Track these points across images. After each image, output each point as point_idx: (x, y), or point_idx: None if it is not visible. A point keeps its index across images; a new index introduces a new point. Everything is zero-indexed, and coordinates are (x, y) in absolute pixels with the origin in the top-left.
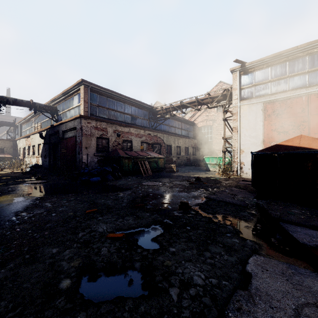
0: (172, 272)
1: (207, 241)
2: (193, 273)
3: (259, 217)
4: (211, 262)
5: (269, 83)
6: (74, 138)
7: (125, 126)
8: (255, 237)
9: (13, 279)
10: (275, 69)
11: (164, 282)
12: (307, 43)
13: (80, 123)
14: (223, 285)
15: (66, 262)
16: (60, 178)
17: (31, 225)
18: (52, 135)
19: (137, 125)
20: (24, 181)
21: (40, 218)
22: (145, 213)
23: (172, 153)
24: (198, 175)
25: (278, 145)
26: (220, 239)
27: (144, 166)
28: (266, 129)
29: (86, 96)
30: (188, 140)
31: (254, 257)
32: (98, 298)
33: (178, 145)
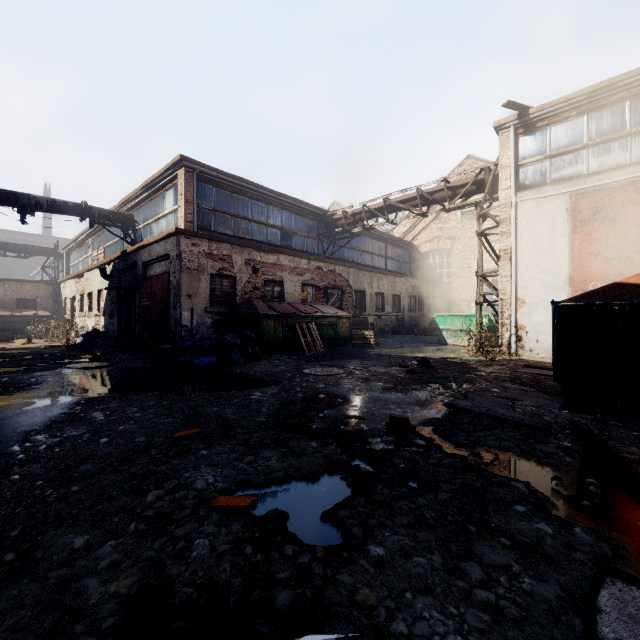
0: (380, 630)
1: (467, 526)
2: (440, 639)
3: (586, 458)
4: (489, 600)
5: (583, 150)
6: (165, 276)
7: (270, 252)
8: (592, 518)
9: None
10: (598, 118)
11: None
12: None
13: (178, 245)
14: None
15: (99, 579)
16: (138, 358)
17: (48, 466)
18: (125, 272)
19: (295, 250)
20: (66, 363)
21: (73, 450)
22: (307, 441)
23: (367, 308)
24: (421, 353)
25: (618, 285)
26: (501, 521)
27: (309, 333)
28: (577, 253)
29: (190, 190)
30: (400, 281)
31: (611, 589)
32: None
33: (378, 291)
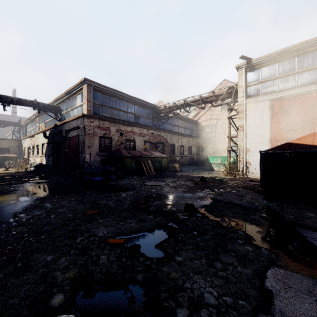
0: (179, 287)
1: (217, 248)
2: (203, 289)
3: (271, 221)
4: (224, 275)
5: (276, 79)
6: (77, 137)
7: (128, 126)
8: (270, 244)
9: (0, 293)
10: (283, 65)
11: (170, 300)
12: None
13: (83, 122)
14: (240, 306)
15: (60, 272)
16: (63, 178)
17: (28, 228)
18: (56, 135)
19: (140, 125)
20: (27, 180)
21: (39, 220)
22: (148, 215)
23: (176, 153)
24: (202, 174)
25: (288, 144)
26: (231, 246)
27: (147, 165)
28: (273, 128)
29: (89, 95)
30: (192, 140)
31: (272, 270)
32: None
33: (181, 145)
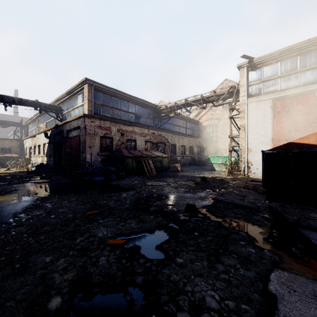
0: (180, 290)
1: (219, 250)
2: (204, 292)
3: (274, 221)
4: (226, 278)
5: (278, 78)
6: (78, 137)
7: (129, 125)
8: (273, 246)
9: None
10: (285, 64)
11: (170, 304)
12: None
13: (84, 122)
14: (243, 311)
15: (59, 273)
16: (64, 178)
17: (28, 228)
18: (57, 135)
19: (141, 124)
20: (28, 180)
21: (39, 221)
22: (149, 216)
23: (177, 153)
24: (203, 174)
25: (291, 143)
26: (233, 248)
27: (148, 165)
28: (275, 127)
29: (90, 95)
30: (193, 139)
31: (276, 273)
32: None
33: (182, 145)
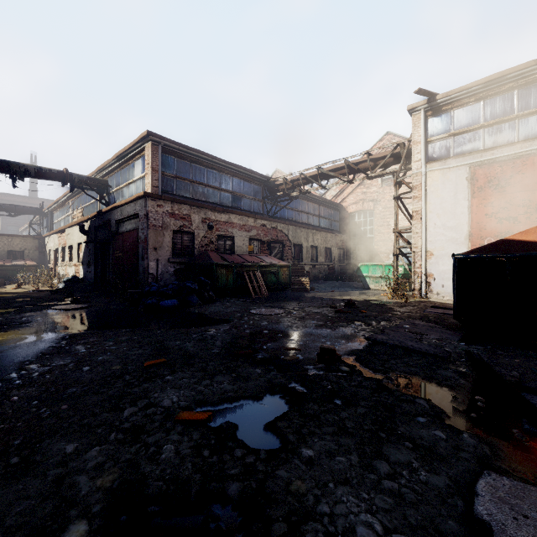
0: (308, 511)
1: (379, 433)
2: (354, 517)
3: (477, 380)
4: (394, 488)
5: (480, 129)
6: (135, 232)
7: (223, 212)
8: (477, 426)
9: None
10: (492, 104)
11: None
12: None
13: (145, 206)
14: None
15: (88, 476)
16: (112, 301)
17: (41, 389)
18: (100, 229)
19: (243, 211)
20: (51, 305)
21: (61, 376)
22: (253, 368)
23: (303, 259)
24: (348, 296)
25: (505, 241)
26: (406, 429)
27: (255, 280)
28: (475, 214)
29: (155, 160)
30: (331, 236)
31: (487, 479)
32: None
33: (313, 245)
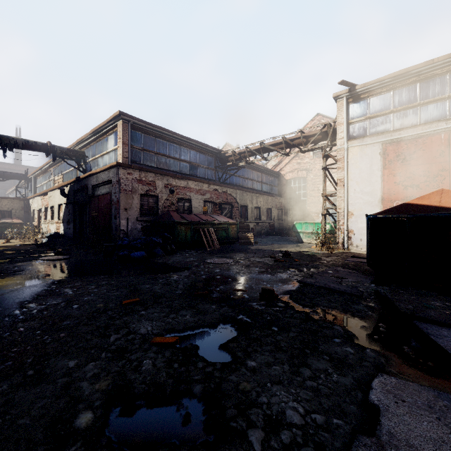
0: (252, 402)
1: (305, 350)
2: (284, 404)
3: (381, 312)
4: (313, 386)
5: (390, 114)
6: (108, 195)
7: (182, 179)
8: (378, 345)
9: (5, 411)
10: (400, 94)
11: (239, 419)
12: (448, 55)
13: (117, 174)
14: (335, 427)
15: (88, 382)
16: (89, 253)
17: (41, 322)
18: (79, 192)
19: (199, 178)
20: (38, 256)
21: (56, 312)
22: (209, 305)
23: (249, 217)
24: (285, 248)
25: (406, 205)
26: (325, 347)
27: (209, 235)
28: (386, 182)
29: (126, 136)
30: (271, 199)
31: (380, 378)
32: (135, 444)
33: (256, 206)
